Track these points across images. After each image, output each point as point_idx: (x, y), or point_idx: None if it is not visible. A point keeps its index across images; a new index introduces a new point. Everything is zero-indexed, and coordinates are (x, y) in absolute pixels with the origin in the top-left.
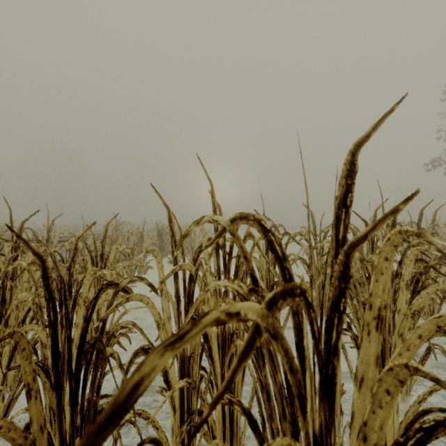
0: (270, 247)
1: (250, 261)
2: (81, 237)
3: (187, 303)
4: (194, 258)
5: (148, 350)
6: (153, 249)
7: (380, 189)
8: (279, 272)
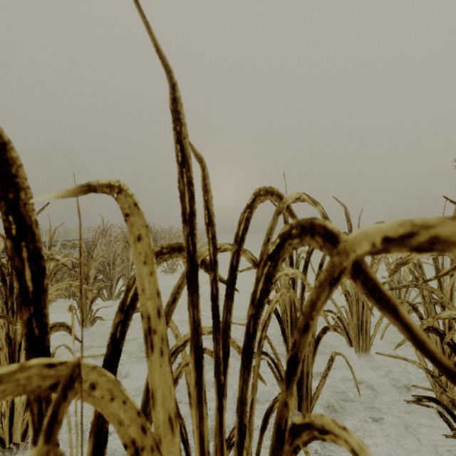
0: None
1: None
2: None
3: (95, 448)
4: (121, 304)
5: None
6: None
7: None
8: None
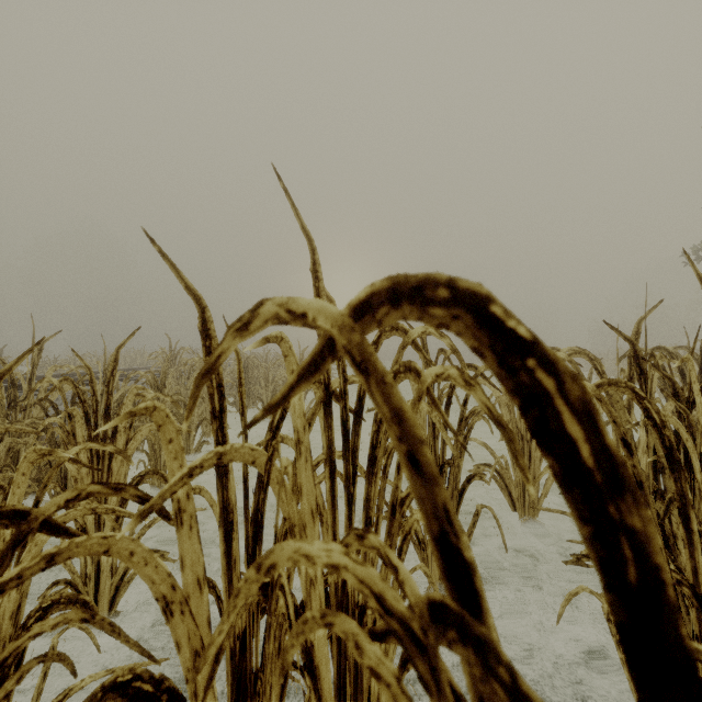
0: (535, 420)
1: (436, 481)
2: (6, 373)
3: (254, 534)
4: (271, 425)
5: (130, 684)
6: (152, 407)
7: (693, 266)
8: (585, 543)
